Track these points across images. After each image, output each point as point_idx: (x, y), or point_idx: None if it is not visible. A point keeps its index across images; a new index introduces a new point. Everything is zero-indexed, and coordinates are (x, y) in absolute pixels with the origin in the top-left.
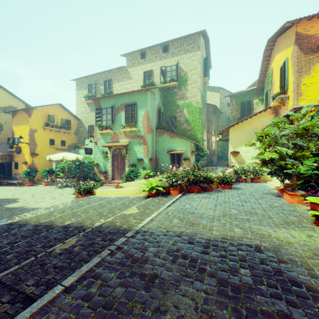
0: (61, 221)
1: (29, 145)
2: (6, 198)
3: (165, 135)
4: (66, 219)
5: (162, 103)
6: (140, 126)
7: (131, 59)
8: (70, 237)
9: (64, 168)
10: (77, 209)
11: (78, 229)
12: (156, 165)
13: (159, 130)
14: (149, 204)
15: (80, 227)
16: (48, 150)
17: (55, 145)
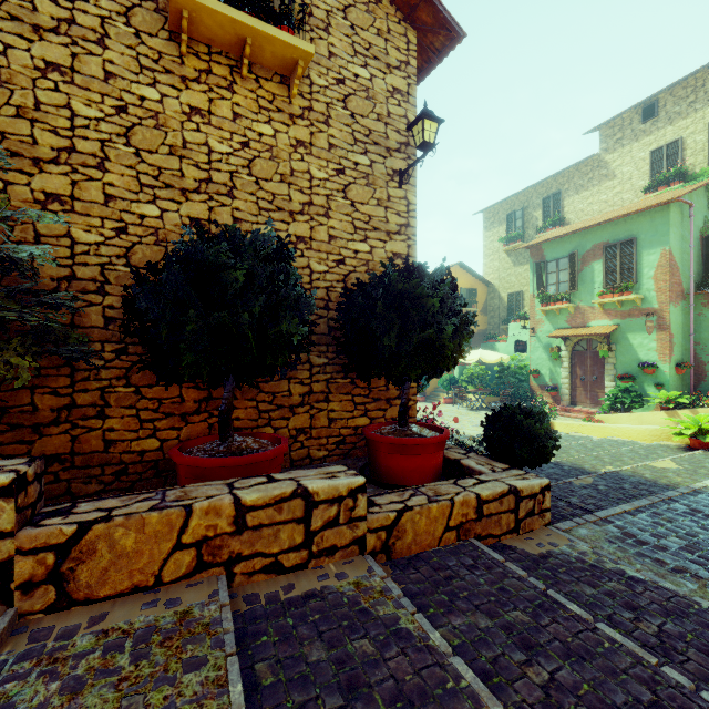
0: None
1: None
2: None
3: None
4: None
5: None
6: (646, 288)
7: (614, 131)
8: (573, 476)
9: (473, 376)
10: None
11: (577, 470)
12: (697, 378)
13: (706, 291)
14: (702, 461)
15: (579, 469)
16: None
17: None
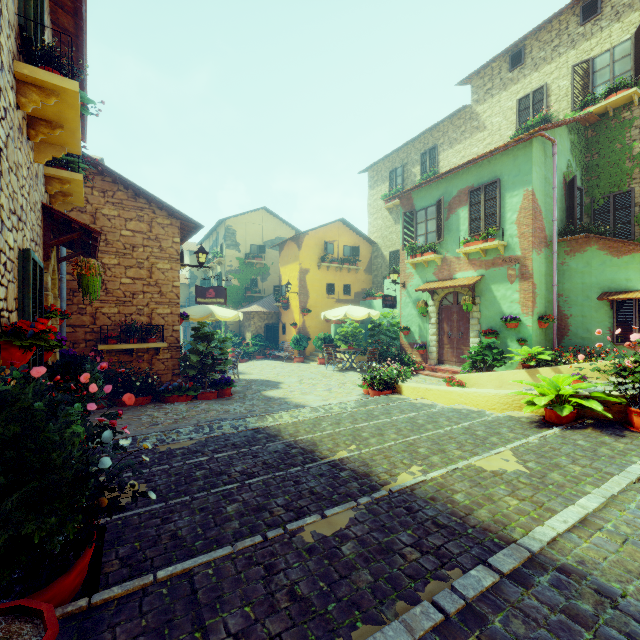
0: (331, 445)
1: (299, 295)
2: (267, 380)
3: (590, 249)
4: (339, 442)
5: (579, 163)
6: (509, 234)
7: (484, 81)
8: (339, 497)
9: (347, 334)
10: (363, 424)
11: (359, 479)
12: (560, 333)
13: (569, 237)
14: (557, 451)
15: (365, 476)
16: (325, 303)
17: (335, 293)
